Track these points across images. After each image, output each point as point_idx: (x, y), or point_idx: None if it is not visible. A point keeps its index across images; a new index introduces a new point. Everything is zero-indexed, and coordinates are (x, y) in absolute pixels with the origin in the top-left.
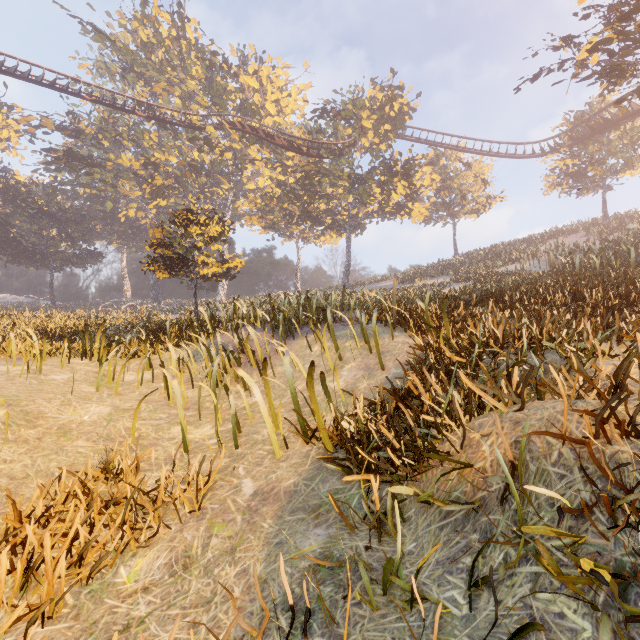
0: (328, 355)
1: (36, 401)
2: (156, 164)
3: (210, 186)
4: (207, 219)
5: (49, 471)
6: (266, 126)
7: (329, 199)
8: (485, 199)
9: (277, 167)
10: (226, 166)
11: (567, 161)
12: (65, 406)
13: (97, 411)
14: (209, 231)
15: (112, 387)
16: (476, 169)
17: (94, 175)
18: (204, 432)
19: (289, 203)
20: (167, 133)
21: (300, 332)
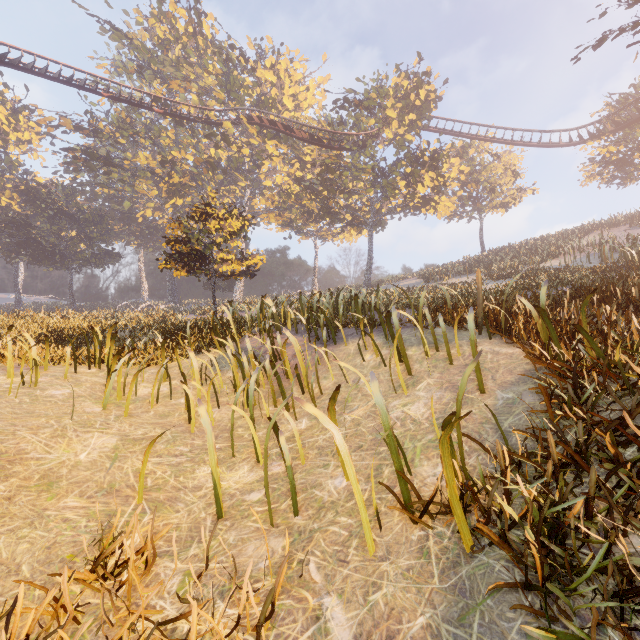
0: (399, 369)
1: (17, 433)
2: (173, 162)
3: (226, 184)
4: (226, 213)
5: (13, 562)
6: (285, 118)
7: (349, 194)
8: (516, 192)
9: (295, 163)
10: (243, 163)
11: (611, 148)
12: (56, 438)
13: (99, 444)
14: (228, 226)
15: (122, 404)
16: (505, 160)
17: (112, 175)
18: (240, 477)
19: (308, 199)
20: (184, 130)
21: (341, 336)
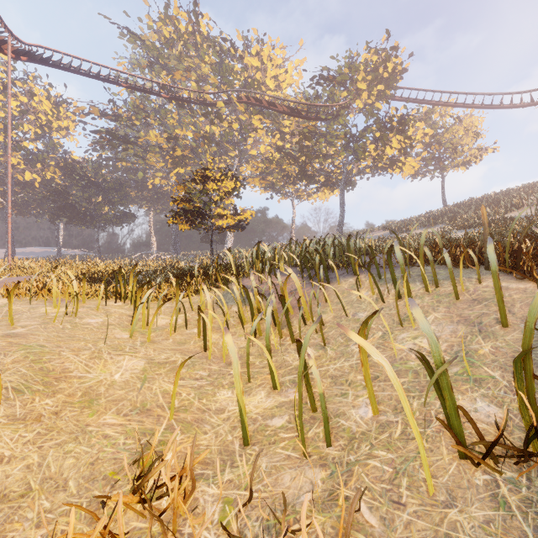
0: (407, 303)
1: (62, 353)
2: (176, 138)
3: (219, 155)
4: (222, 175)
5: (61, 477)
6: (269, 95)
7: (323, 159)
8: (477, 151)
9: (276, 134)
10: (232, 137)
11: None
12: (94, 359)
13: (130, 366)
14: (224, 186)
15: (145, 332)
16: (467, 123)
17: (129, 151)
18: (259, 402)
19: (288, 164)
20: (185, 111)
21: (332, 275)
